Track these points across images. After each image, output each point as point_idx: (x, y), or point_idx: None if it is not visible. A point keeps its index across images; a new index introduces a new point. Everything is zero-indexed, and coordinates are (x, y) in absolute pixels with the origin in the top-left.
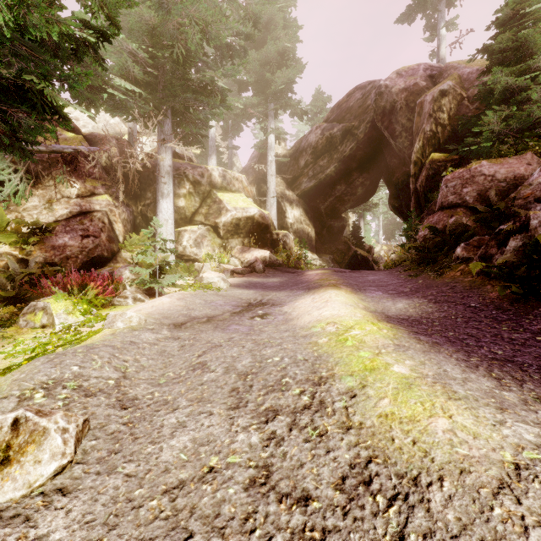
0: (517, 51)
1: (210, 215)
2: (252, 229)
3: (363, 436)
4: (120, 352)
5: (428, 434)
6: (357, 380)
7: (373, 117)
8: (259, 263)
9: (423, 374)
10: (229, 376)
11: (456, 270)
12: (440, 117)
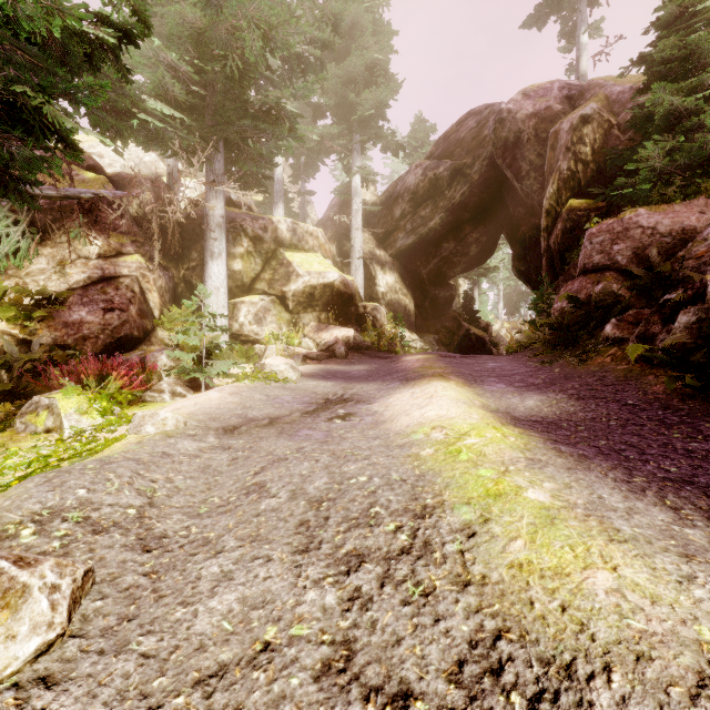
0: (685, 61)
1: (276, 281)
2: (331, 300)
3: (488, 597)
4: (146, 469)
5: (583, 595)
6: (476, 511)
7: (491, 151)
8: (340, 345)
9: (569, 503)
10: (296, 503)
11: (606, 355)
12: (581, 151)
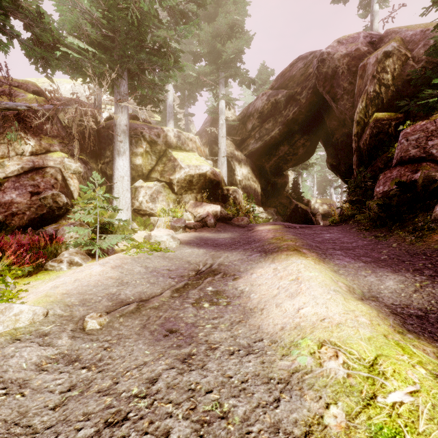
0: None
1: (165, 172)
2: (204, 185)
3: None
4: None
5: None
6: None
7: (314, 83)
8: (210, 218)
9: None
10: None
11: None
12: (384, 77)
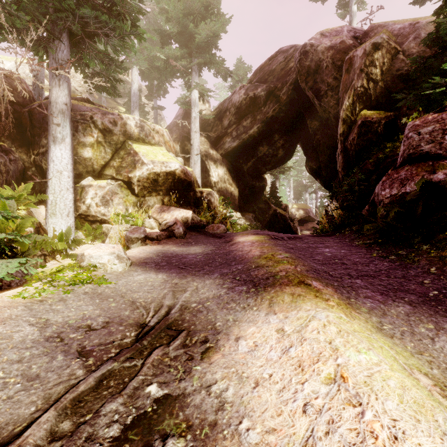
0: None
1: (123, 168)
2: (173, 186)
3: None
4: None
5: None
6: None
7: (295, 79)
8: (178, 226)
9: None
10: None
11: None
12: (372, 72)
